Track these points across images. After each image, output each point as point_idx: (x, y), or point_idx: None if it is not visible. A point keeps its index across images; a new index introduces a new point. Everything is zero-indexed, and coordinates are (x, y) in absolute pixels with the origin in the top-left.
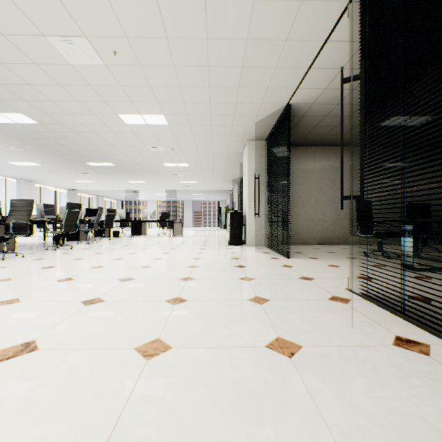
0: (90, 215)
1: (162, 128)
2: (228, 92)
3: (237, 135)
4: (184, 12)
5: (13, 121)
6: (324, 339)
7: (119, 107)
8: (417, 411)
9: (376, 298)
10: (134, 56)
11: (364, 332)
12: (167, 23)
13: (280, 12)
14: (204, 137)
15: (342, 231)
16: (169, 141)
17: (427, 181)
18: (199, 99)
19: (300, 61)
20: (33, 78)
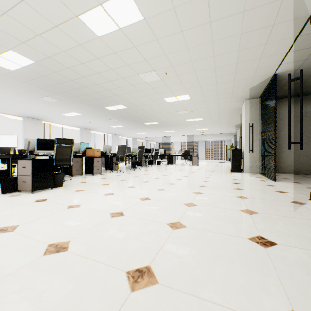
0: (145, 152)
1: (186, 101)
2: (228, 76)
3: (236, 98)
4: (201, 50)
5: (117, 109)
6: (273, 213)
7: (165, 95)
8: (302, 233)
9: None
10: (174, 73)
11: (300, 214)
12: (192, 56)
13: (259, 33)
14: (212, 102)
15: None
16: (190, 107)
17: None
18: (209, 83)
19: (278, 51)
20: (130, 90)
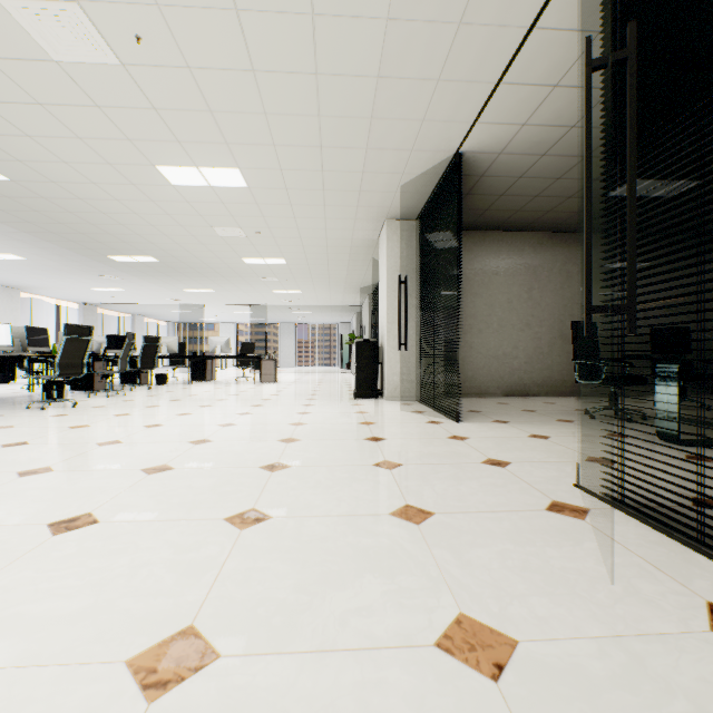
0: (114, 346)
1: (237, 193)
2: (352, 126)
3: (368, 209)
4: None
5: None
6: (562, 617)
7: (157, 151)
8: None
9: (634, 504)
10: (176, 48)
11: (639, 595)
12: None
13: None
14: (311, 212)
15: (543, 373)
16: (251, 218)
17: (680, 292)
18: (302, 138)
19: (482, 69)
20: None
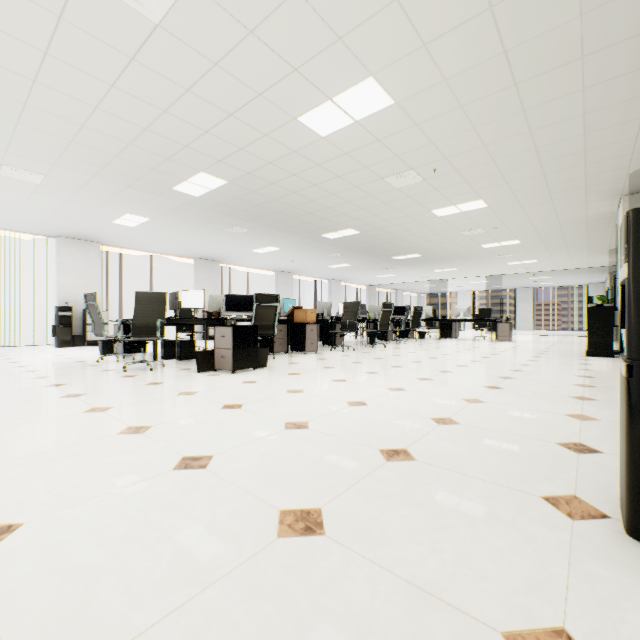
0: (394, 313)
1: (479, 211)
2: (568, 159)
3: (598, 194)
4: (501, 126)
5: (342, 235)
6: None
7: (433, 205)
8: None
9: None
10: (451, 167)
11: None
12: (484, 138)
13: (625, 81)
14: (539, 208)
15: None
16: (489, 221)
17: None
18: (527, 175)
19: None
20: (366, 204)
